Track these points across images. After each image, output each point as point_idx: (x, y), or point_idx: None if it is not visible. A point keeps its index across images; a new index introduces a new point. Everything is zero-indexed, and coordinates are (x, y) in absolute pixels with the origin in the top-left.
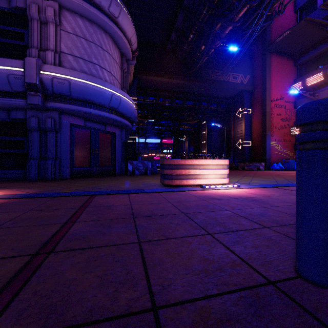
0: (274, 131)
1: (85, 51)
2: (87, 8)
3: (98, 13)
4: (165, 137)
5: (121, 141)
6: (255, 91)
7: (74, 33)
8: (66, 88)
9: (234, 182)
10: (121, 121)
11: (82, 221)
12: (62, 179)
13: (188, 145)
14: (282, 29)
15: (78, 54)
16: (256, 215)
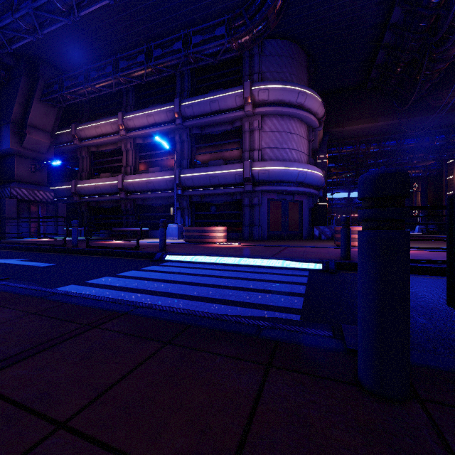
0: None
1: (278, 141)
2: (280, 110)
3: (288, 110)
4: None
5: (308, 208)
6: None
7: (270, 130)
8: (266, 176)
9: None
10: (307, 191)
11: (285, 251)
12: (262, 240)
13: (422, 199)
14: None
15: (273, 146)
16: None
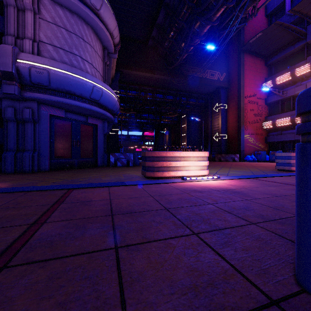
0: (248, 125)
1: (66, 41)
2: None
3: (79, 4)
4: (147, 130)
5: (103, 133)
6: (231, 88)
7: (53, 22)
8: (45, 78)
9: (213, 173)
10: (103, 113)
11: (52, 221)
12: (41, 171)
13: (169, 138)
14: (254, 32)
15: (58, 44)
16: (240, 209)
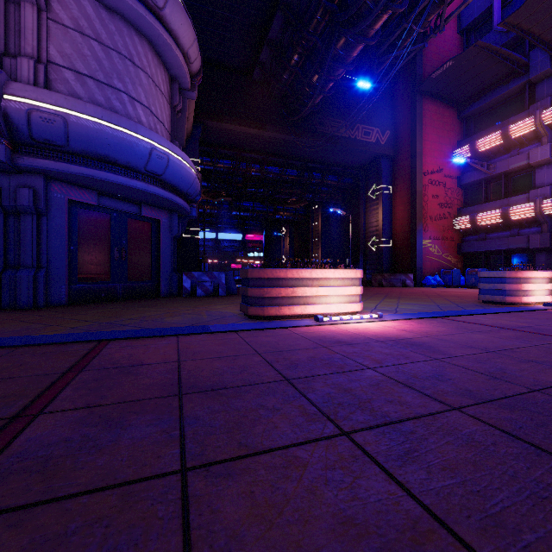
0: (429, 223)
1: (100, 65)
2: None
3: None
4: (250, 231)
5: (171, 236)
6: (399, 157)
7: (76, 28)
8: (58, 132)
9: (370, 309)
10: (170, 199)
11: (57, 411)
12: (51, 305)
13: (290, 245)
14: (440, 59)
15: (84, 69)
16: (427, 379)
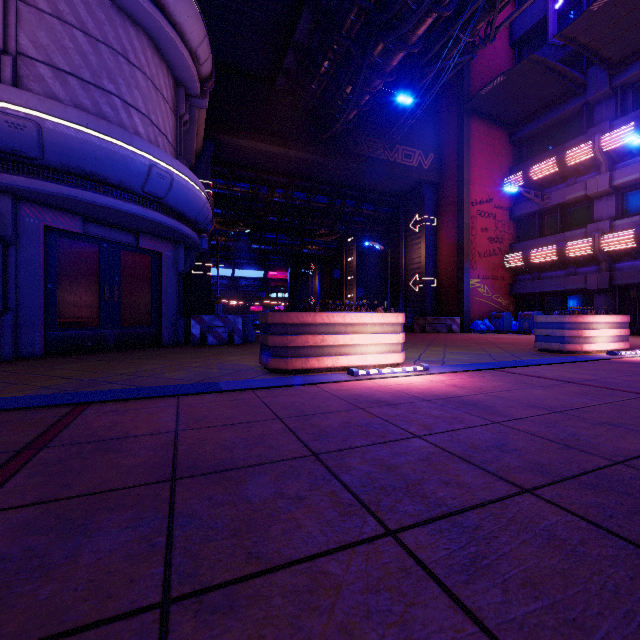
0: (477, 260)
1: (85, 60)
2: None
3: None
4: (273, 267)
5: (176, 272)
6: (445, 184)
7: (54, 13)
8: (30, 141)
9: (414, 359)
10: (174, 227)
11: None
12: (22, 357)
13: (320, 284)
14: (489, 74)
15: (65, 65)
16: (487, 450)
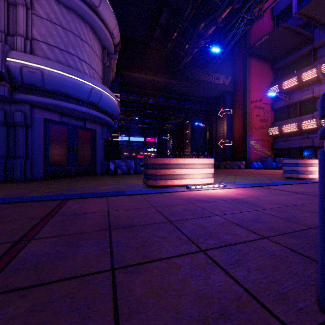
0: (254, 131)
1: (62, 40)
2: None
3: None
4: (149, 136)
5: (102, 139)
6: (237, 92)
7: (48, 18)
8: (38, 79)
9: (219, 182)
10: (102, 118)
11: (41, 238)
12: (34, 179)
13: (172, 144)
14: (260, 35)
15: (53, 43)
16: (250, 221)
